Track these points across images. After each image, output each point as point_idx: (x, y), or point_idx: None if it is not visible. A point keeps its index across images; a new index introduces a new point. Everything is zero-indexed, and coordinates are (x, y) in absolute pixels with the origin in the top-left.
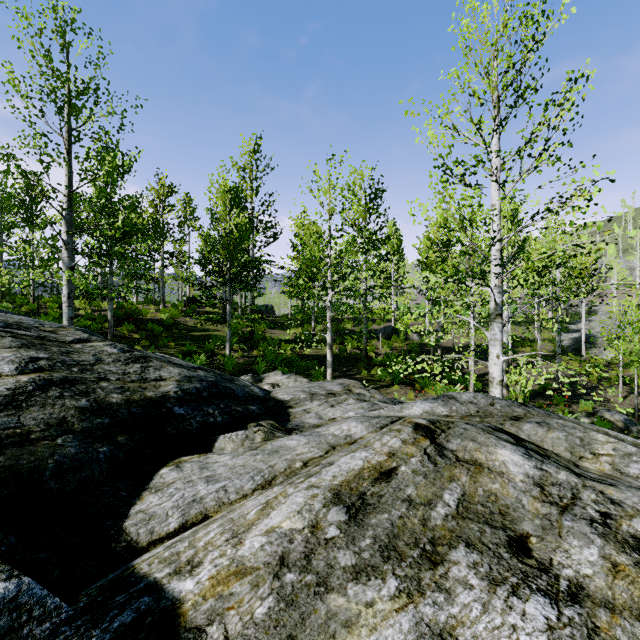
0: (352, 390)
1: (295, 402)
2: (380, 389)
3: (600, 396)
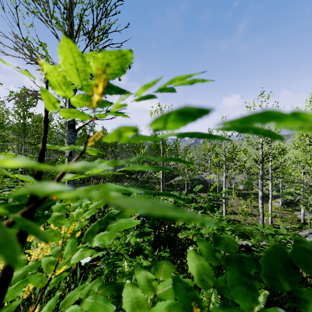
0: None
1: None
2: None
3: None
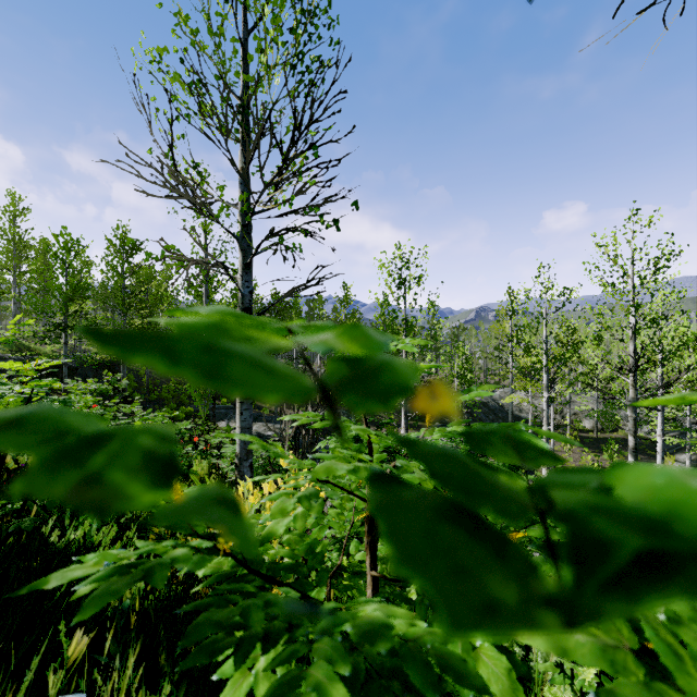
0: None
1: None
2: None
3: None
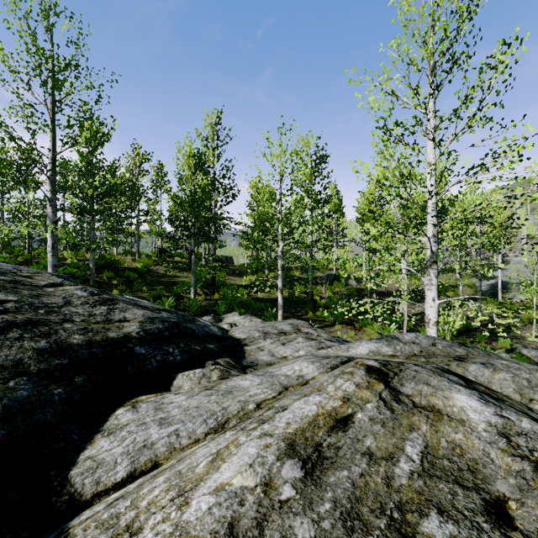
0: (301, 329)
1: (250, 340)
2: (324, 328)
3: (516, 334)
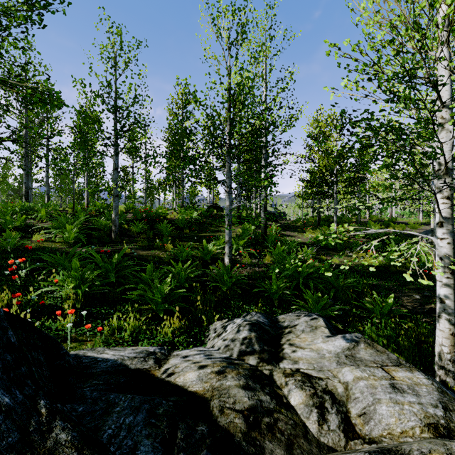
0: None
1: None
2: None
3: None
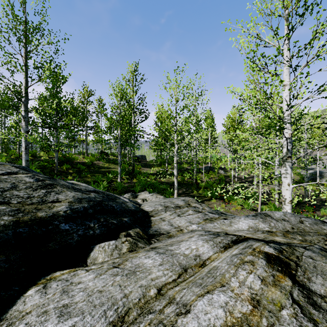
0: (190, 204)
1: (155, 212)
2: (205, 201)
3: None
